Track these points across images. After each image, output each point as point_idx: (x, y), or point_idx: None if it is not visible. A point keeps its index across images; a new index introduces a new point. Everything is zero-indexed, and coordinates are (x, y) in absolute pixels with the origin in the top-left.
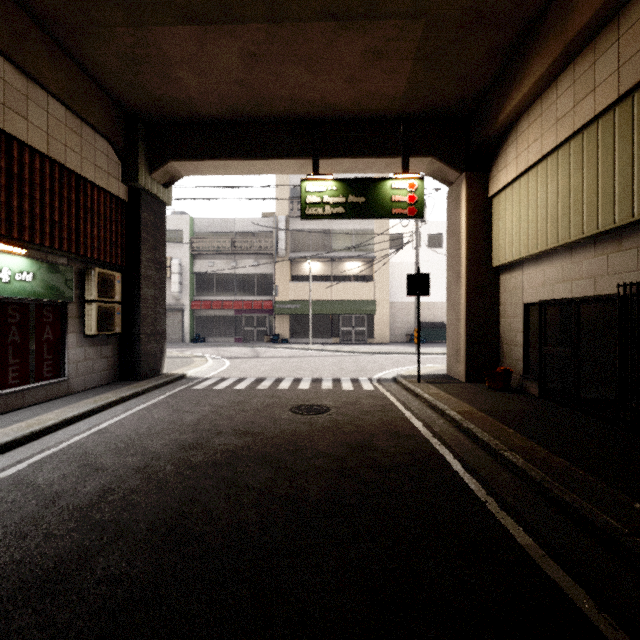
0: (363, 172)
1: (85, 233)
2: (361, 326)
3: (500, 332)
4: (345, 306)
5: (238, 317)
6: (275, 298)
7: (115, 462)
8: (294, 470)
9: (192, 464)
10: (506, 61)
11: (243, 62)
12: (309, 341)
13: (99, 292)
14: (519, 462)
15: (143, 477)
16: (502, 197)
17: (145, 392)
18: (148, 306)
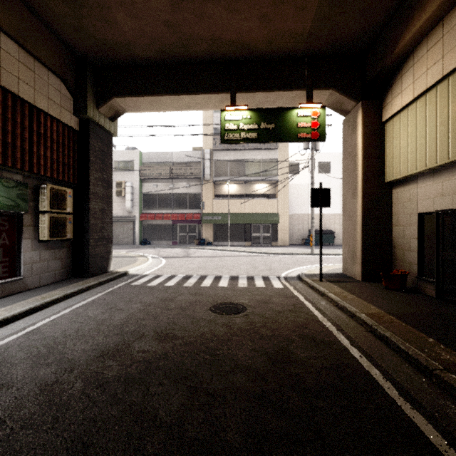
0: (272, 105)
1: (38, 154)
2: (267, 232)
3: (393, 238)
4: (255, 217)
5: (175, 226)
6: (202, 211)
7: (26, 375)
8: (210, 392)
9: (103, 380)
10: None
11: (170, 2)
12: (228, 244)
13: (51, 204)
14: None
15: (45, 400)
16: (396, 120)
17: (89, 288)
18: (96, 216)
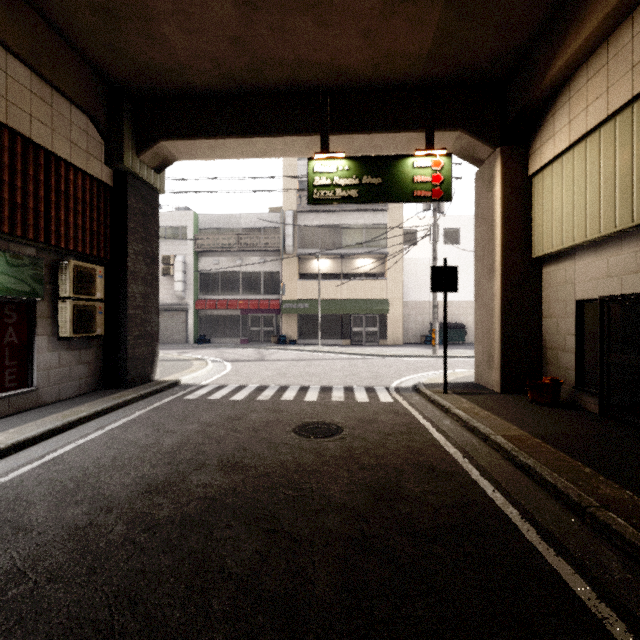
0: (379, 151)
1: (58, 219)
2: (373, 326)
3: (543, 334)
4: (356, 305)
5: (244, 317)
6: (282, 297)
7: (49, 516)
8: (294, 536)
9: (152, 521)
10: (559, 2)
11: (238, 12)
12: (318, 342)
13: (75, 288)
14: (628, 532)
15: (76, 547)
16: (547, 174)
17: (128, 403)
18: (136, 304)
